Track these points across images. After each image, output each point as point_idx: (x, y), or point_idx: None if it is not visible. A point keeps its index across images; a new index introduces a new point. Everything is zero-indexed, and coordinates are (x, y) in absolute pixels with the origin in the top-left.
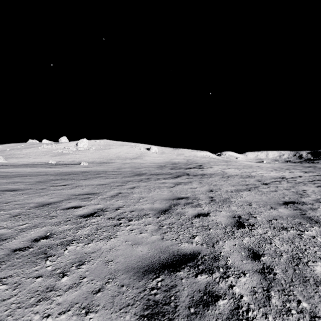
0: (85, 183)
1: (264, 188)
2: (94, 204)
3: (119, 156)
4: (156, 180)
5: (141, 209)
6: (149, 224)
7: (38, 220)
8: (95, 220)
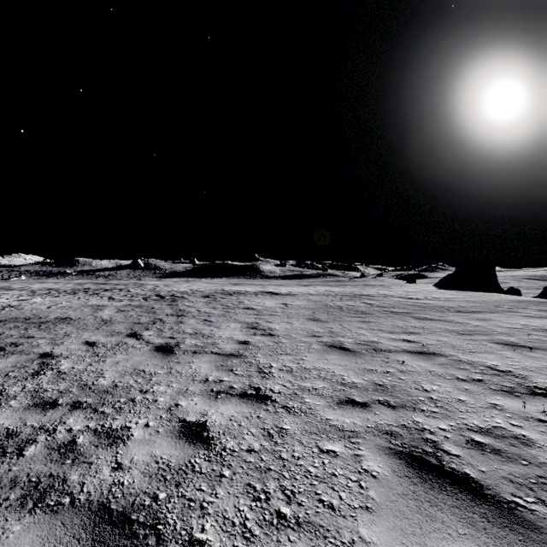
0: None
1: None
2: None
3: None
4: None
5: None
6: None
7: None
8: None
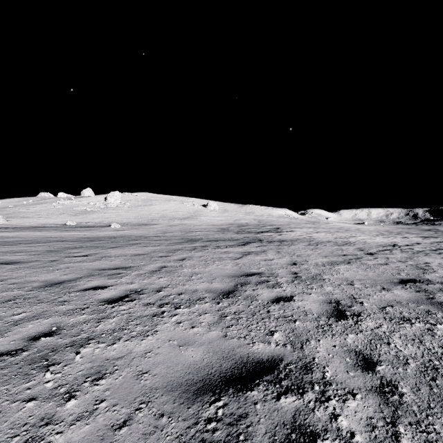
0: (115, 253)
1: (369, 260)
2: (125, 284)
3: (164, 215)
4: (216, 249)
5: (193, 291)
6: (205, 314)
7: (41, 308)
8: (125, 308)
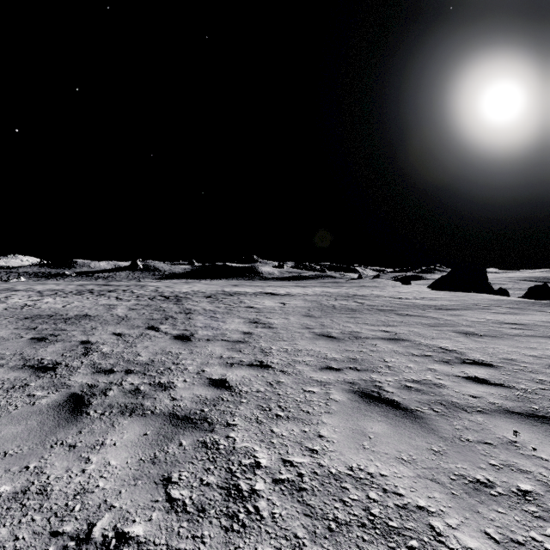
0: None
1: None
2: None
3: None
4: None
5: None
6: None
7: None
8: None
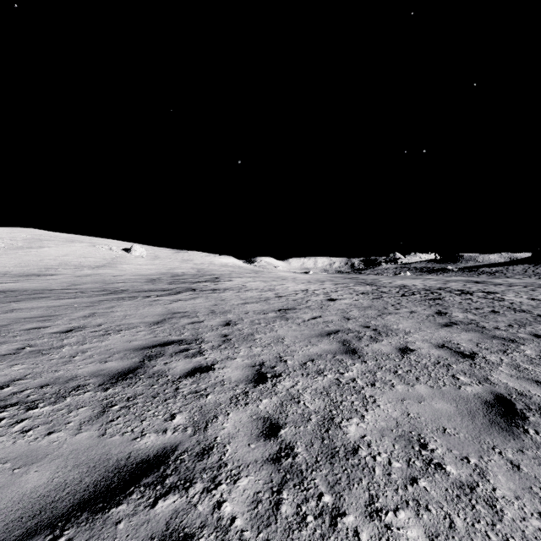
0: (25, 306)
1: (274, 300)
2: (64, 324)
3: (66, 262)
4: (146, 298)
5: (130, 324)
6: (141, 331)
7: None
8: (77, 334)
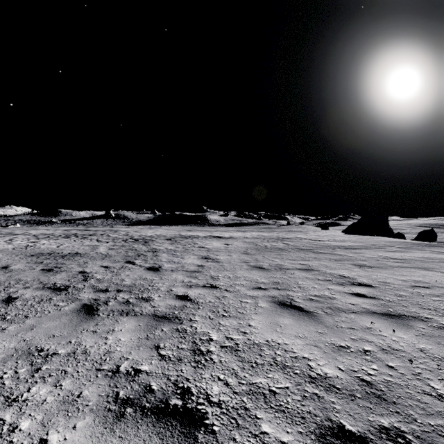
0: None
1: None
2: None
3: None
4: None
5: None
6: None
7: None
8: None
